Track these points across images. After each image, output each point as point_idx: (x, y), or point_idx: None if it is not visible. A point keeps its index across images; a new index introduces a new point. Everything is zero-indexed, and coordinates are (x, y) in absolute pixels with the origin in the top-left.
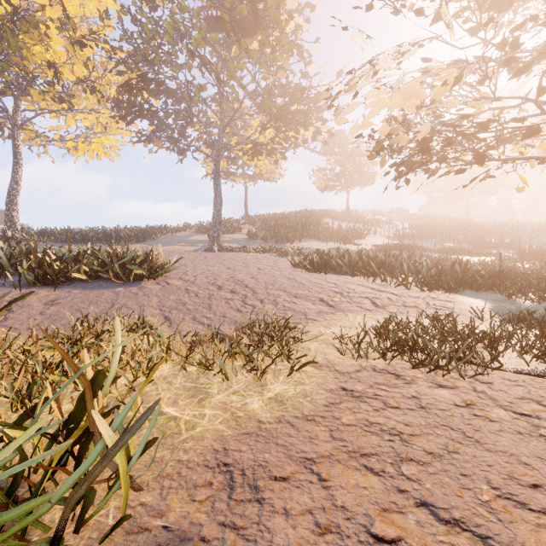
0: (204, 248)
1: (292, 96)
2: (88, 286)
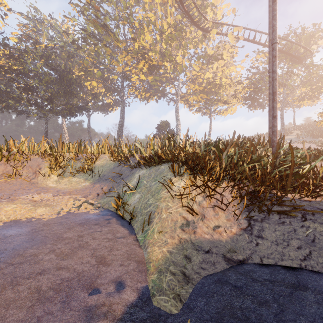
0: None
1: (320, 78)
2: None
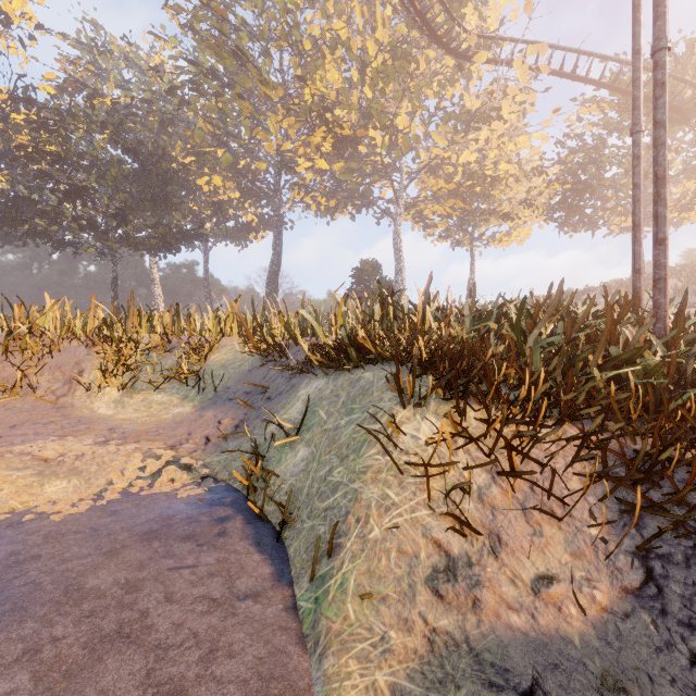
0: None
1: None
2: None
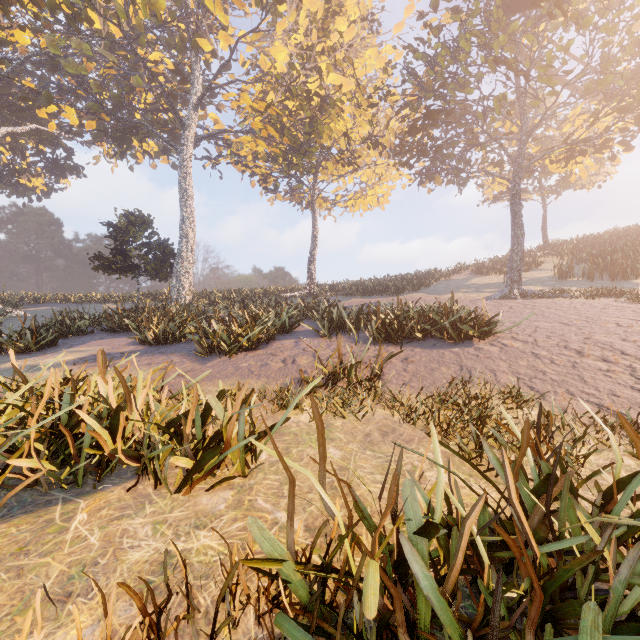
0: (499, 295)
1: None
2: (423, 345)
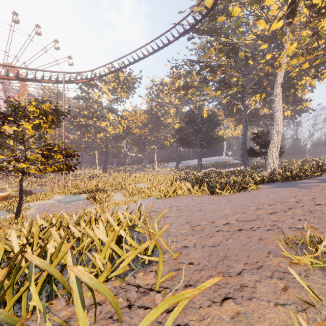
0: None
1: None
2: None
